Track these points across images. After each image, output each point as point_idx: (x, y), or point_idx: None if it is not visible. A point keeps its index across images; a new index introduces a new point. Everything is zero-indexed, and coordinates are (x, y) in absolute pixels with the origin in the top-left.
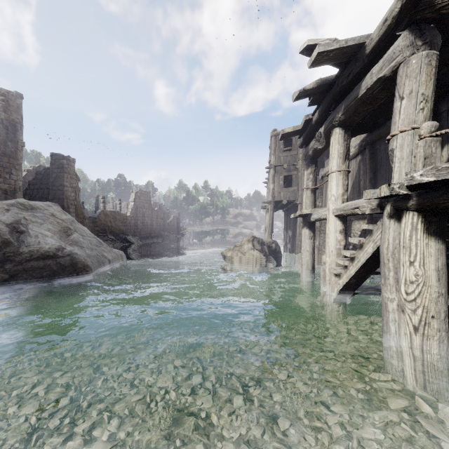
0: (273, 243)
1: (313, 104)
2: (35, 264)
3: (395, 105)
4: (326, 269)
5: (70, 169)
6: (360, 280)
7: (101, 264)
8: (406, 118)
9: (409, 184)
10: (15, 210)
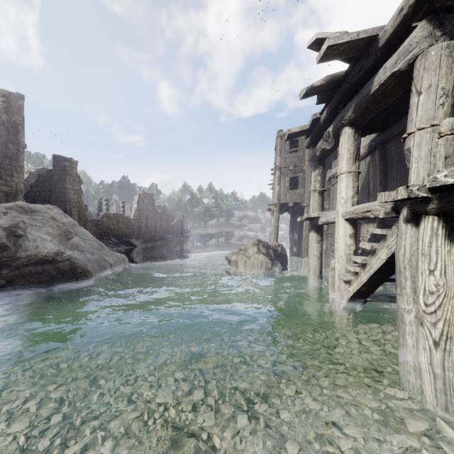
0: (279, 247)
1: (321, 102)
2: (33, 269)
3: (411, 101)
4: (335, 275)
5: (72, 171)
6: (372, 288)
7: (102, 269)
8: (424, 115)
9: (432, 186)
10: (13, 214)
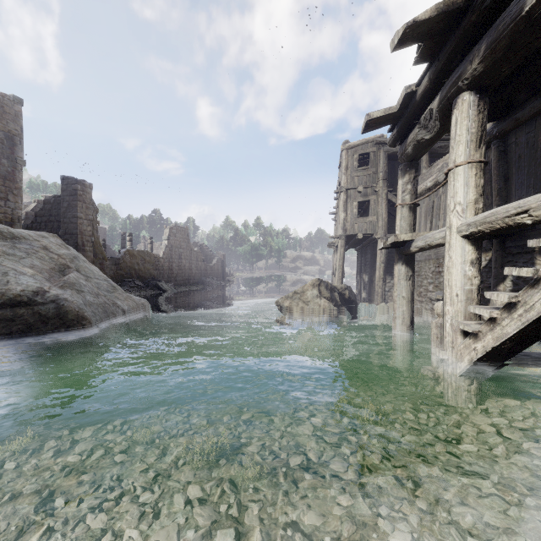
0: (347, 290)
1: (422, 60)
2: None
3: None
4: (446, 325)
5: (86, 196)
6: (521, 345)
7: (110, 316)
8: None
9: None
10: None
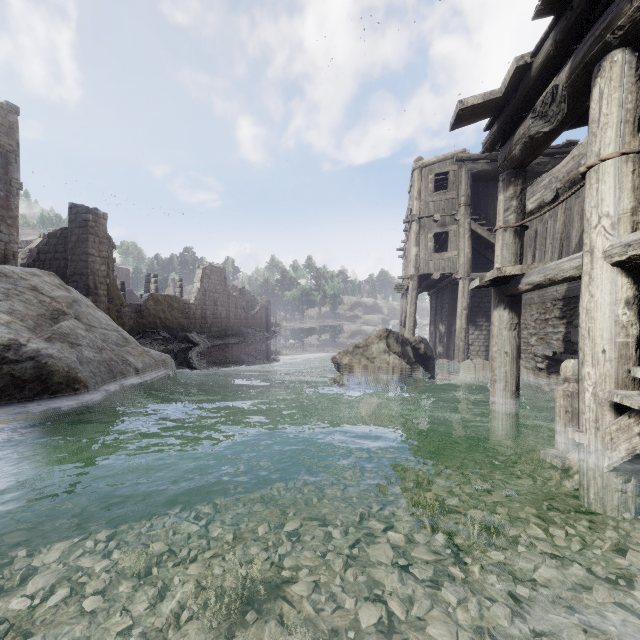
0: (422, 343)
1: (546, 10)
2: None
3: None
4: (585, 395)
5: (99, 229)
6: None
7: (116, 377)
8: None
9: None
10: None
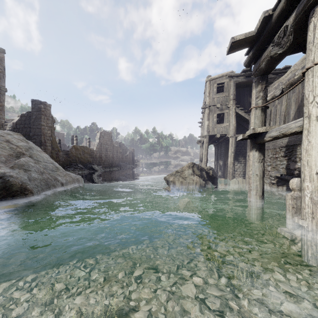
0: (211, 170)
1: None
2: None
3: None
4: (305, 198)
5: (46, 112)
6: None
7: (50, 187)
8: None
9: None
10: None
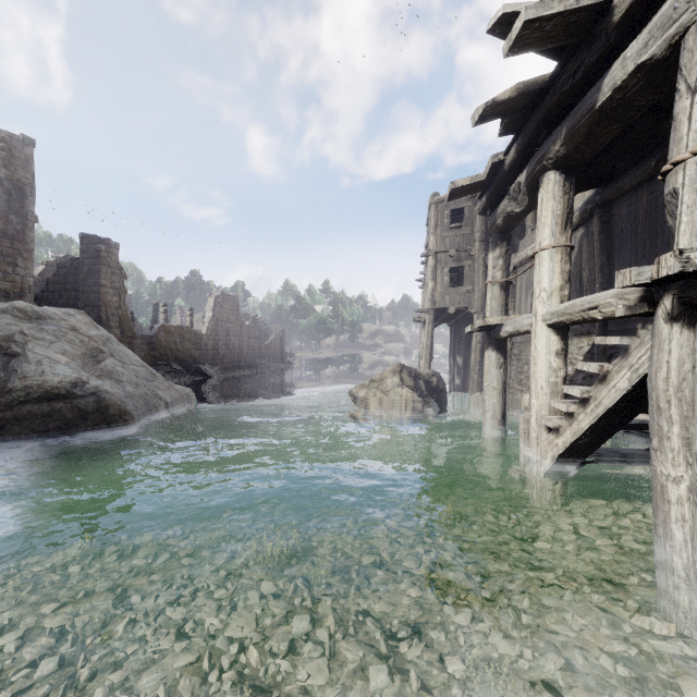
0: (434, 376)
1: (507, 132)
2: (35, 408)
3: (678, 107)
4: (531, 419)
5: (111, 259)
6: (597, 440)
7: (152, 410)
8: None
9: None
10: (6, 320)
